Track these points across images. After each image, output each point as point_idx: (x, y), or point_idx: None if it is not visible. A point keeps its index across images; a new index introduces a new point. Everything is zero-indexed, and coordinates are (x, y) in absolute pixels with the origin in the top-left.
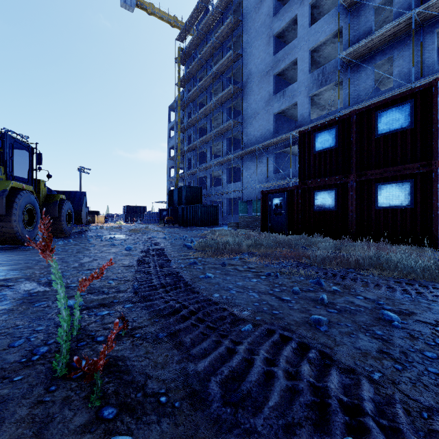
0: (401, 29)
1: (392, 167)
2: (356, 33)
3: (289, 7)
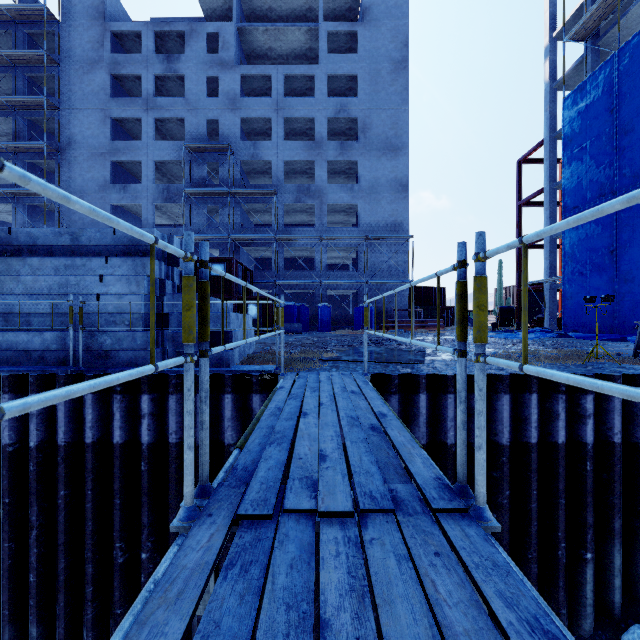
0: (223, 194)
1: (217, 293)
2: (195, 174)
3: (132, 103)
